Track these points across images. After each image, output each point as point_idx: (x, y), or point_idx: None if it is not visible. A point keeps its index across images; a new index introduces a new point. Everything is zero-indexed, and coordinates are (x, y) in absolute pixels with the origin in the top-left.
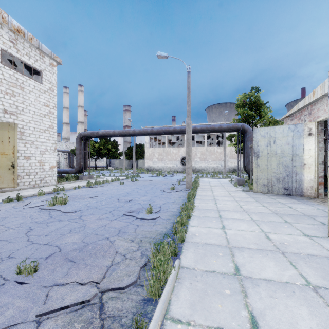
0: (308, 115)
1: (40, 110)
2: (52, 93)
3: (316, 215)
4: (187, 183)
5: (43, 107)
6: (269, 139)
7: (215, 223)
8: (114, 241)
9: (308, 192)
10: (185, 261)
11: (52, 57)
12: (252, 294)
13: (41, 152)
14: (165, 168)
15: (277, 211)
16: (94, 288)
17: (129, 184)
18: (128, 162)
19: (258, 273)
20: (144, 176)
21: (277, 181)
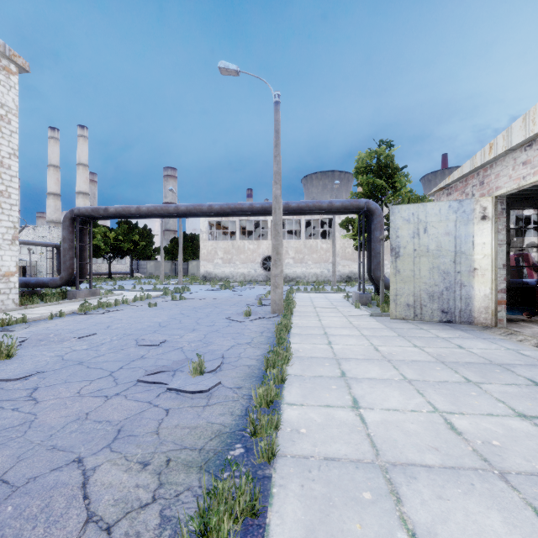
0: (479, 186)
1: None
2: (6, 127)
3: (511, 362)
4: (275, 304)
5: None
6: (417, 224)
7: (336, 393)
8: (95, 472)
9: (480, 316)
10: None
11: (6, 55)
12: None
13: None
14: (235, 276)
15: (442, 357)
16: None
17: (167, 305)
18: (171, 265)
19: None
20: (198, 289)
21: (430, 299)
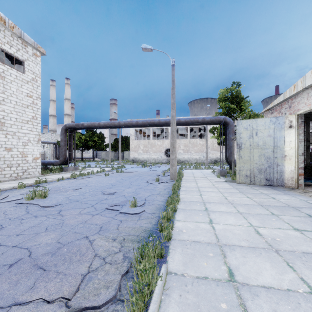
0: (288, 109)
1: (22, 101)
2: (35, 84)
3: (300, 206)
4: (172, 174)
5: (26, 97)
6: (251, 131)
7: (201, 217)
8: (94, 241)
9: (288, 182)
10: (173, 265)
11: (35, 47)
12: (253, 309)
13: (24, 143)
14: (150, 160)
15: (262, 202)
16: (63, 308)
17: (114, 175)
18: (114, 153)
19: (255, 278)
20: (130, 167)
21: (259, 172)
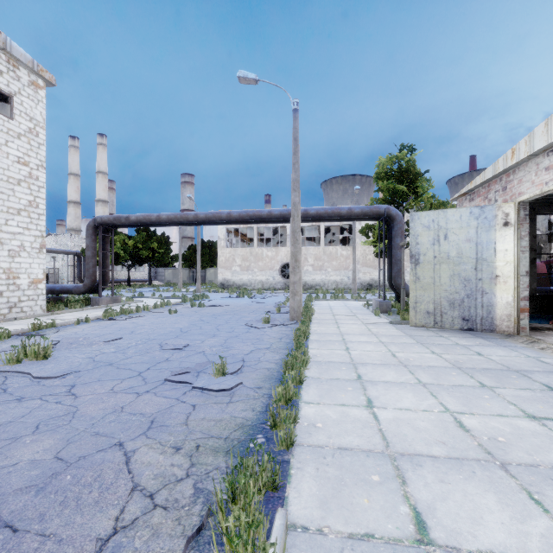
0: (502, 192)
1: (8, 171)
2: (34, 140)
3: (530, 368)
4: (294, 311)
5: (16, 165)
6: (437, 231)
7: (351, 393)
8: (135, 453)
9: (502, 324)
10: (299, 507)
11: (34, 70)
12: None
13: (12, 252)
14: (253, 284)
15: (459, 363)
16: None
17: (187, 312)
18: (189, 272)
19: (470, 534)
20: (216, 296)
21: (451, 306)
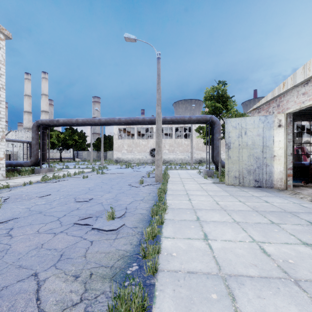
0: (277, 107)
1: None
2: None
3: (297, 210)
4: (157, 176)
5: None
6: (240, 130)
7: (194, 230)
8: (45, 282)
9: (277, 183)
10: None
11: None
12: None
13: None
14: (134, 160)
15: (256, 208)
16: None
17: (94, 177)
18: (97, 153)
19: None
20: (112, 167)
21: (248, 173)
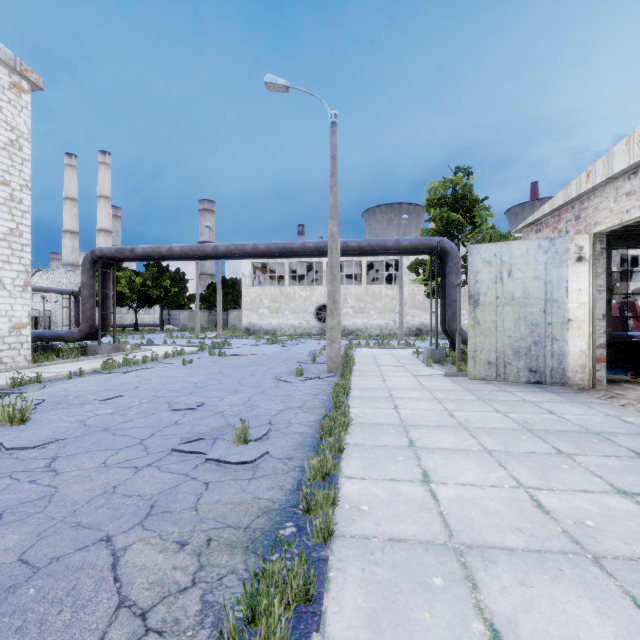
0: (574, 222)
1: None
2: (17, 155)
3: (612, 430)
4: (331, 361)
5: None
6: (500, 267)
7: (403, 465)
8: (126, 552)
9: (576, 376)
10: (340, 627)
11: (17, 70)
12: None
13: None
14: (284, 328)
15: (529, 424)
16: None
17: (204, 363)
18: (209, 315)
19: None
20: (240, 344)
21: (516, 355)
